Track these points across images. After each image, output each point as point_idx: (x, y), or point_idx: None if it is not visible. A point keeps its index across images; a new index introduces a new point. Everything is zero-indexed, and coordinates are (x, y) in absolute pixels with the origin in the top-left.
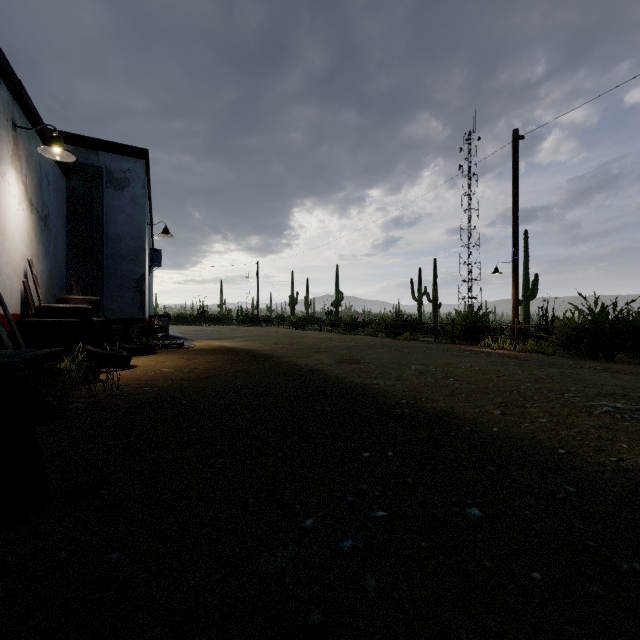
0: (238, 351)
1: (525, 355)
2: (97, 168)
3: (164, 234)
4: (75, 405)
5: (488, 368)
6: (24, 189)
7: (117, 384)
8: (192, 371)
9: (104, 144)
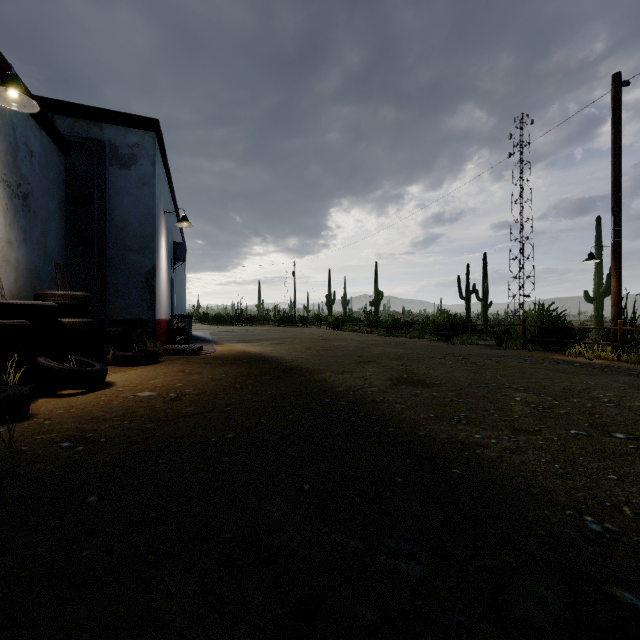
0: (260, 360)
1: None
2: (100, 143)
3: (183, 223)
4: None
5: None
6: None
7: (9, 439)
8: (179, 397)
9: (107, 114)
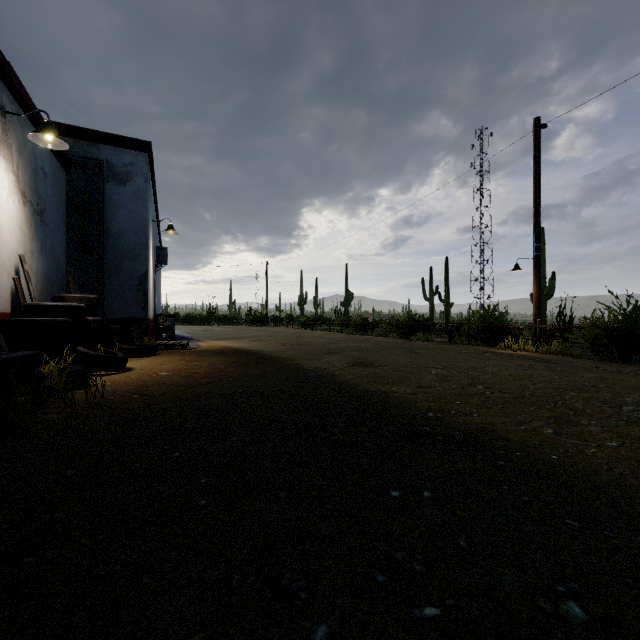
0: (244, 352)
1: (550, 357)
2: (98, 162)
3: (169, 231)
4: (48, 417)
5: (519, 373)
6: (15, 180)
7: (102, 391)
8: (191, 375)
9: (105, 136)
